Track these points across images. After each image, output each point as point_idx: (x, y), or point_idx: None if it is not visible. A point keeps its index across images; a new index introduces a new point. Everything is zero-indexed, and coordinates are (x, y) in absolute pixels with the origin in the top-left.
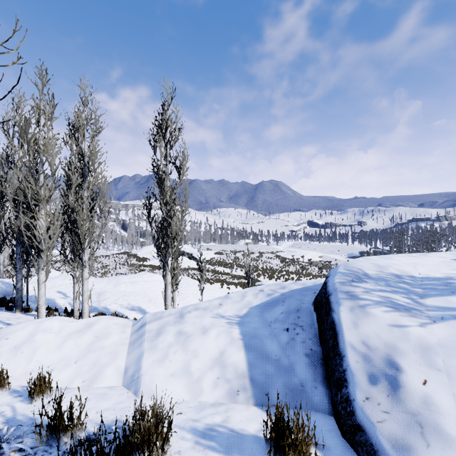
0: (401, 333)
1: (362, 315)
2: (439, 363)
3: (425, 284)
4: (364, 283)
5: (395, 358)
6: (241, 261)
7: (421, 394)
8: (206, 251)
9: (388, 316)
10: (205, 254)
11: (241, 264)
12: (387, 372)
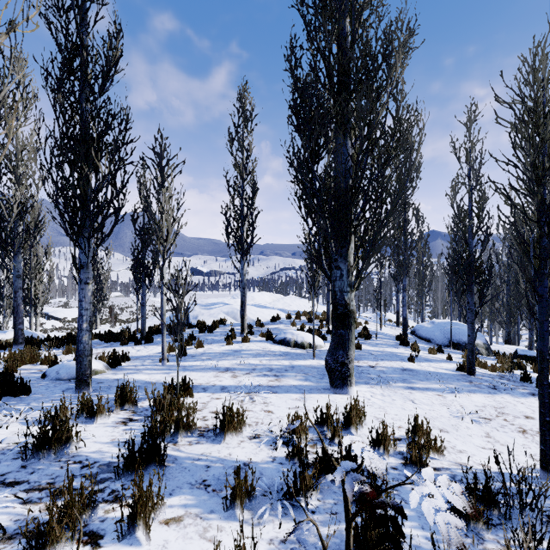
0: (200, 312)
1: (194, 311)
2: (204, 315)
3: (210, 304)
4: (197, 305)
5: (198, 316)
6: (119, 316)
7: (199, 318)
8: (66, 309)
9: (199, 310)
10: (68, 311)
11: (119, 319)
12: (196, 317)
